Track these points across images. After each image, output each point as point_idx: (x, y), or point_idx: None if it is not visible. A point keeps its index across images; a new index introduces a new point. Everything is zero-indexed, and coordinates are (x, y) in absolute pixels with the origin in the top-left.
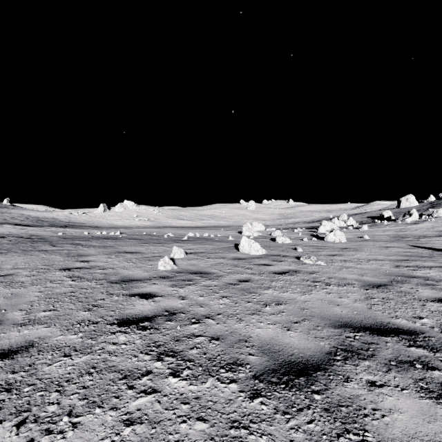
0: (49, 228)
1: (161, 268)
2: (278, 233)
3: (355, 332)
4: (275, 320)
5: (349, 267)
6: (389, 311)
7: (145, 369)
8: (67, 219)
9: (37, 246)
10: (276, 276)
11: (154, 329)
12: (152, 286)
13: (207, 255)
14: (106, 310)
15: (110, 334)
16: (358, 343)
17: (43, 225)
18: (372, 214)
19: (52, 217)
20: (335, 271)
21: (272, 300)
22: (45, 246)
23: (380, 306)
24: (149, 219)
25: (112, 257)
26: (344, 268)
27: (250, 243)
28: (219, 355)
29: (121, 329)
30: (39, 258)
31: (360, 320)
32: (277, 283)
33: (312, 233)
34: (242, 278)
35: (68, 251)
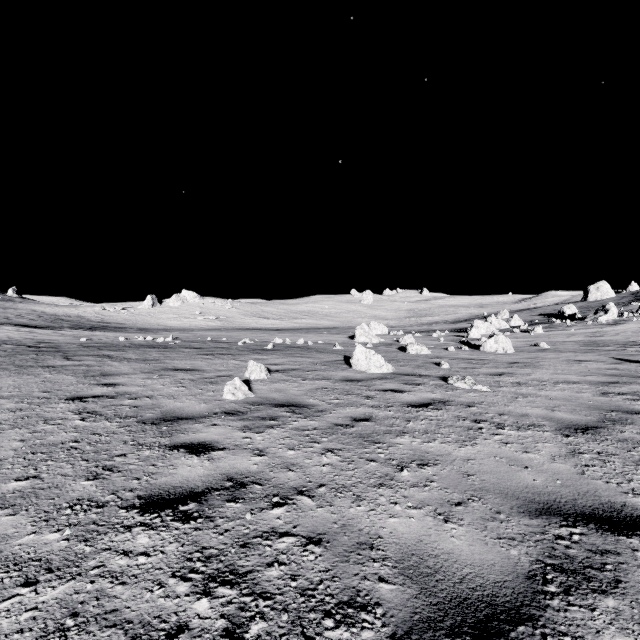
0: (69, 331)
1: (229, 398)
2: (409, 339)
3: (569, 526)
4: (421, 498)
5: (528, 395)
6: (617, 480)
7: (175, 620)
8: (98, 317)
9: (43, 359)
10: (413, 411)
11: (204, 518)
12: (211, 429)
13: (302, 375)
14: (125, 477)
15: (123, 531)
16: (582, 552)
17: (61, 326)
18: (546, 310)
19: (76, 314)
20: (507, 402)
21: (411, 456)
22: (55, 360)
23: (599, 469)
24: (218, 317)
25: (153, 378)
26: (520, 396)
27: (368, 355)
28: (321, 581)
29: (145, 518)
30: (39, 379)
31: (572, 499)
32: (416, 424)
33: (460, 338)
34: (358, 415)
35: (87, 367)
